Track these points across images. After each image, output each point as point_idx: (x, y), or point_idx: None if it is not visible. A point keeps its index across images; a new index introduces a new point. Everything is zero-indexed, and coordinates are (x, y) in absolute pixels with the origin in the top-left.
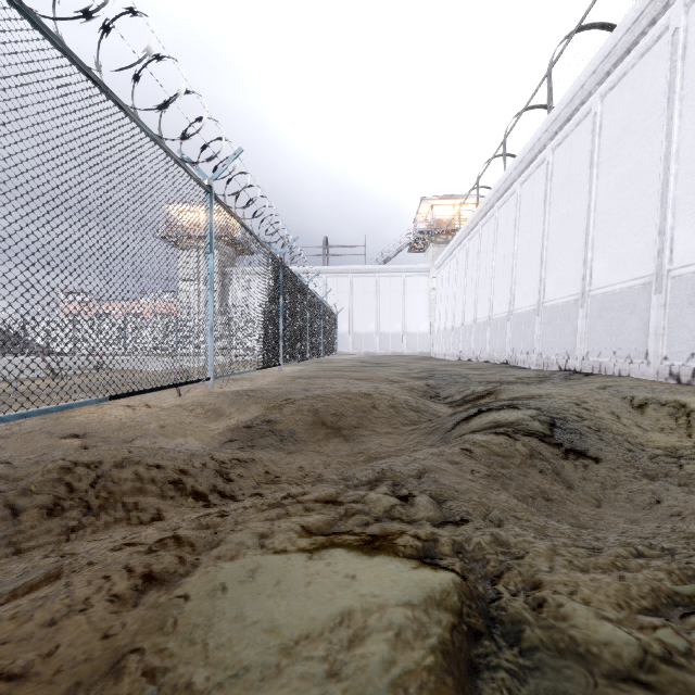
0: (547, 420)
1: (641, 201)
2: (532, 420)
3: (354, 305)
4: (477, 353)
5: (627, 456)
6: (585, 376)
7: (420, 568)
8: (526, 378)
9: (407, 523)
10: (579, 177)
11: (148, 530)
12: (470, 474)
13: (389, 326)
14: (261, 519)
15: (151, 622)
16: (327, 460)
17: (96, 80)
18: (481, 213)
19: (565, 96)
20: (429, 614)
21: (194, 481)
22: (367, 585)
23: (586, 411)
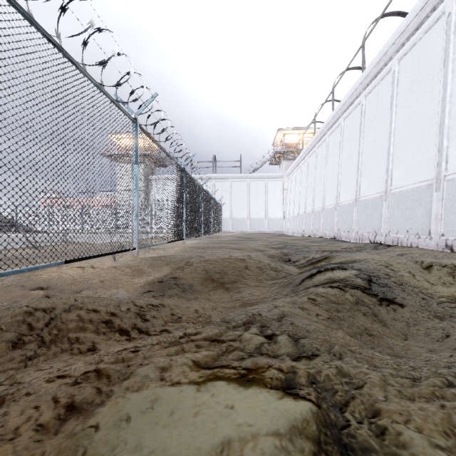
0: (366, 278)
1: (425, 129)
2: (356, 278)
3: (233, 200)
4: (314, 231)
5: (422, 303)
6: (388, 247)
7: (284, 398)
8: (348, 248)
9: (272, 358)
10: (383, 114)
11: (78, 363)
12: (315, 317)
13: (256, 213)
14: (163, 355)
15: (65, 452)
16: (214, 305)
17: (55, 43)
18: (317, 139)
19: (373, 60)
20: (293, 442)
21: (121, 321)
22: (243, 415)
23: (392, 271)
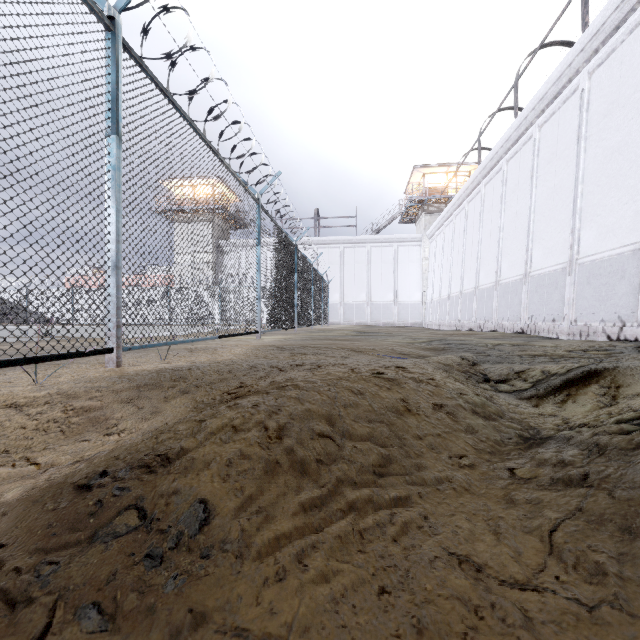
0: None
1: None
2: None
3: (345, 276)
4: (480, 322)
5: None
6: None
7: None
8: (580, 350)
9: None
10: (636, 95)
11: None
12: None
13: (380, 296)
14: None
15: None
16: None
17: None
18: (485, 170)
19: None
20: None
21: None
22: None
23: None
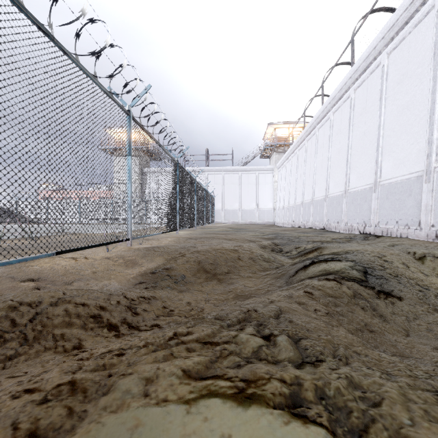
0: (362, 269)
1: (415, 122)
2: (351, 269)
3: (225, 192)
4: (304, 222)
5: (419, 295)
6: (378, 237)
7: (291, 423)
8: (338, 239)
9: (272, 364)
10: (372, 107)
11: (53, 371)
12: (314, 312)
13: (247, 205)
14: (149, 361)
15: None
16: (207, 297)
17: (45, 31)
18: (307, 132)
19: (363, 54)
20: None
21: (110, 315)
22: None
23: (386, 262)
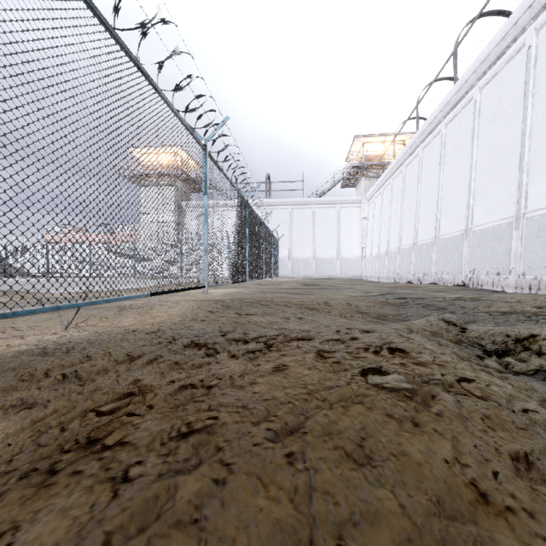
0: None
1: None
2: None
3: (293, 234)
4: (419, 275)
5: None
6: None
7: None
8: None
9: None
10: None
11: None
12: None
13: (324, 252)
14: None
15: None
16: None
17: None
18: (423, 134)
19: None
20: None
21: None
22: None
23: None
